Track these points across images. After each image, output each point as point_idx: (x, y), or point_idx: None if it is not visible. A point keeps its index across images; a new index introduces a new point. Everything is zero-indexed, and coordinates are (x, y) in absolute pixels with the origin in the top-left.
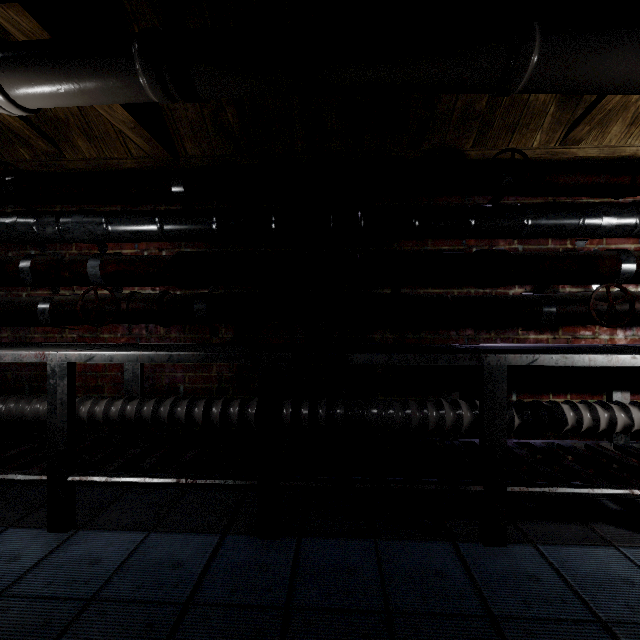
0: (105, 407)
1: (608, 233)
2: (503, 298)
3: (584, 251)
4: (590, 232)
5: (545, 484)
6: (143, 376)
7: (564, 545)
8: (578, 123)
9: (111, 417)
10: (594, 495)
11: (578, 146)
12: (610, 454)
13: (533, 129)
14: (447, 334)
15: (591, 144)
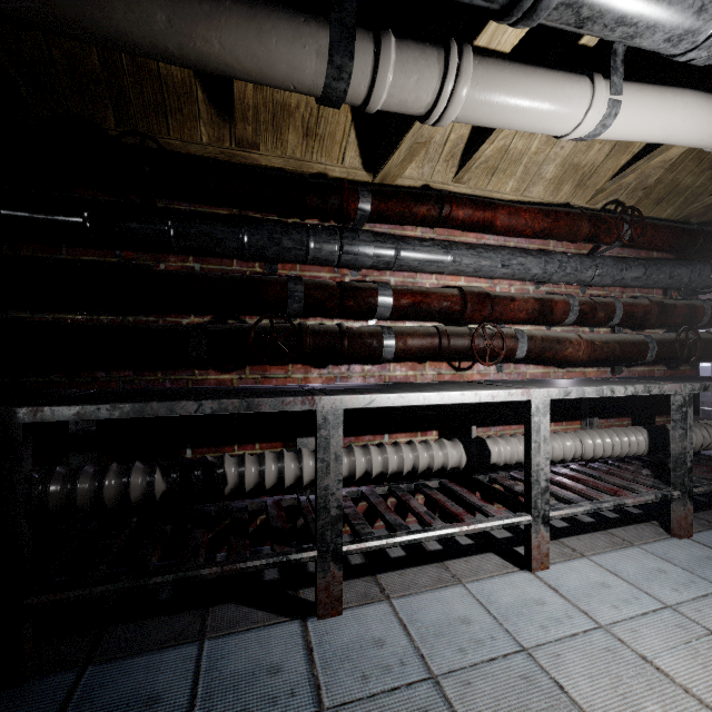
0: None
1: (280, 256)
2: (141, 328)
3: (254, 275)
4: (260, 253)
5: (101, 581)
6: None
7: (132, 656)
8: (234, 119)
9: None
10: (159, 585)
11: (260, 152)
12: (270, 513)
13: (191, 117)
14: (92, 376)
15: (274, 152)
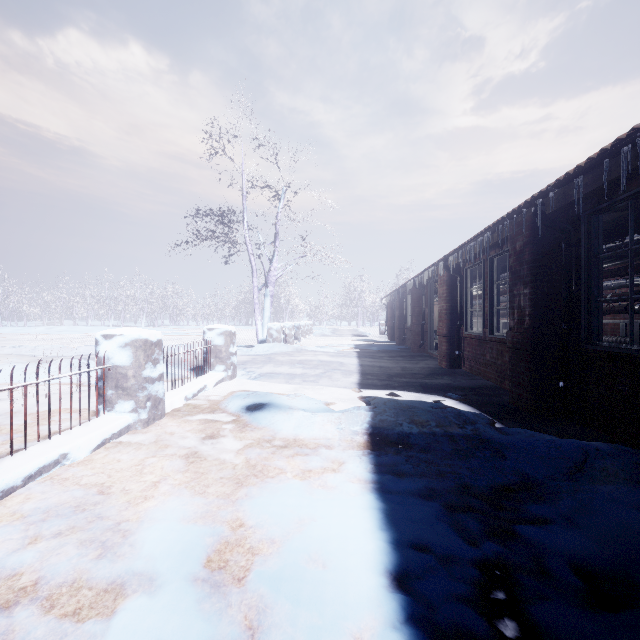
0: (612, 338)
1: None
2: None
3: None
4: None
5: None
6: (626, 331)
7: None
8: None
9: (613, 341)
10: None
11: None
12: None
13: None
14: None
15: None
